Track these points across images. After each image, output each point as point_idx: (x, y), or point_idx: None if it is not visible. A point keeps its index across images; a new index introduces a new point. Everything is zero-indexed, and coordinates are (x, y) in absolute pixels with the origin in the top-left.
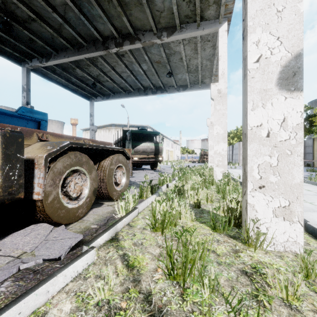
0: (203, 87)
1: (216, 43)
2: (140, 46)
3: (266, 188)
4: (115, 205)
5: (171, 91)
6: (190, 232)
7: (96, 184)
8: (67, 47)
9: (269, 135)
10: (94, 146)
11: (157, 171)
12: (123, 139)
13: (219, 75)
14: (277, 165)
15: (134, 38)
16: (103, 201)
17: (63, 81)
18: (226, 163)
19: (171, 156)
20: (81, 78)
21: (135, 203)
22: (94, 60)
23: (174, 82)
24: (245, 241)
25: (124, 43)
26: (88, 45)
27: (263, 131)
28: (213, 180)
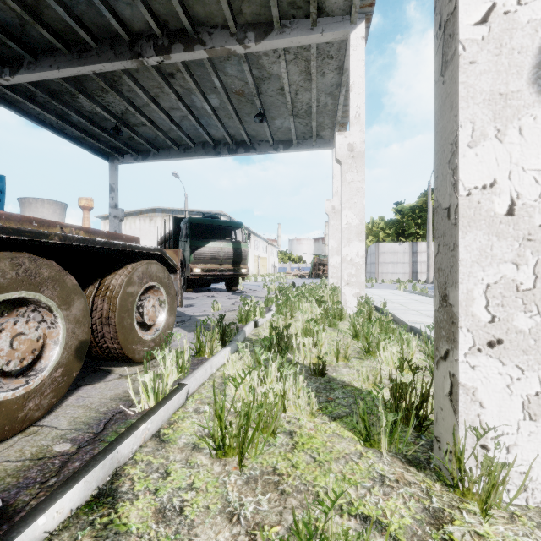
0: (320, 146)
1: (344, 62)
2: (205, 56)
3: (507, 346)
4: (127, 385)
5: (263, 150)
6: (311, 450)
7: (85, 333)
8: (56, 48)
9: (513, 211)
10: (77, 241)
11: (237, 294)
12: (174, 234)
13: (351, 117)
14: (533, 287)
15: (192, 40)
16: (113, 365)
17: (53, 120)
18: (363, 279)
19: (263, 267)
20: (90, 116)
21: (183, 370)
22: (115, 80)
23: (268, 134)
24: (453, 482)
25: (173, 47)
26: (100, 48)
27: (498, 200)
28: (341, 310)
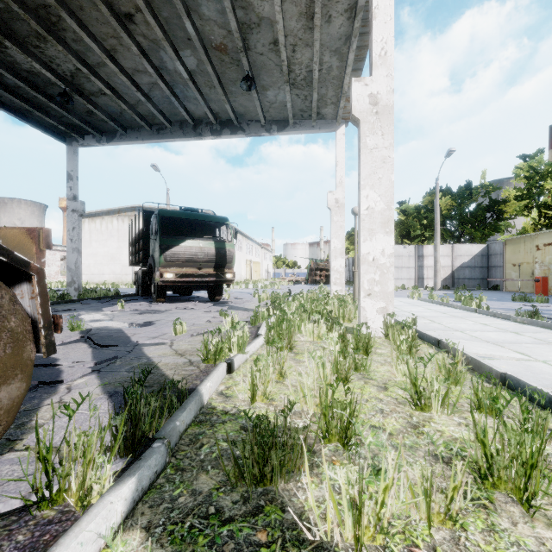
0: (321, 127)
1: None
2: None
3: None
4: None
5: (252, 132)
6: None
7: None
8: None
9: None
10: None
11: (221, 305)
12: (143, 232)
13: (374, 56)
14: None
15: None
16: None
17: None
18: (392, 288)
19: (255, 272)
20: (30, 77)
21: None
22: (54, 21)
23: (259, 110)
24: None
25: None
26: None
27: None
28: (369, 338)
